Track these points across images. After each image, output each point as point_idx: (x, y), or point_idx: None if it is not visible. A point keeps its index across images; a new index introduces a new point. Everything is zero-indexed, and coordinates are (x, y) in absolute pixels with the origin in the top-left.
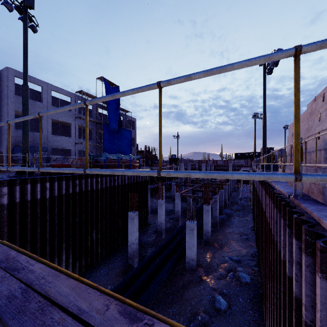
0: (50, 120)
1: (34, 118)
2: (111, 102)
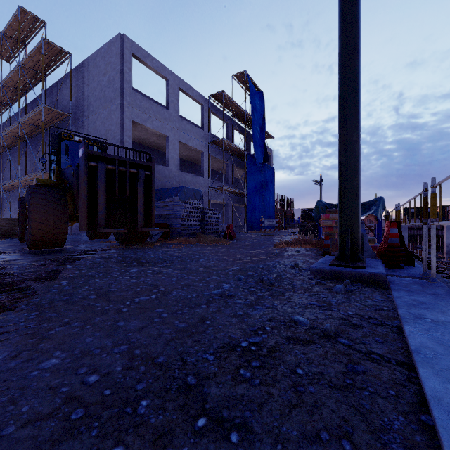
0: (177, 144)
1: (143, 144)
2: (256, 117)
